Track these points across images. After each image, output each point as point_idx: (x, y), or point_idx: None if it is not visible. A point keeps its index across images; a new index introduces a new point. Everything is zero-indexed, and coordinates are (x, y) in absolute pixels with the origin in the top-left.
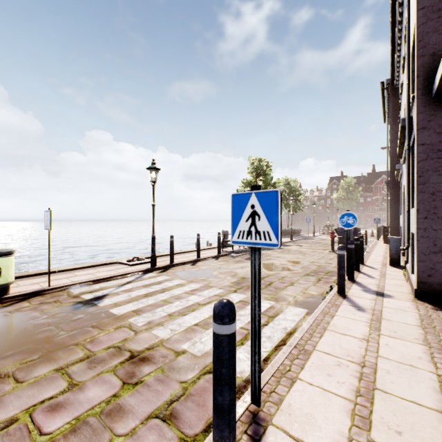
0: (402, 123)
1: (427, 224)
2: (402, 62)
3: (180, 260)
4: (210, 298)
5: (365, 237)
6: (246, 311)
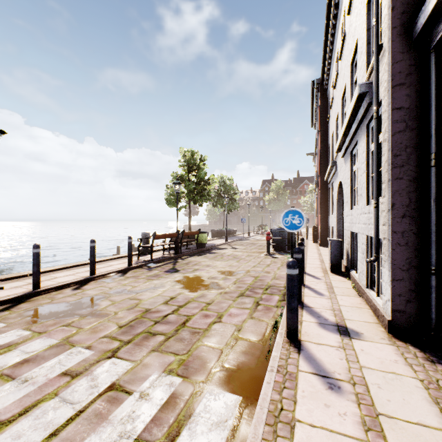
0: (360, 90)
1: (405, 225)
2: (341, 44)
3: (59, 280)
4: (43, 387)
5: (298, 238)
6: (103, 437)
